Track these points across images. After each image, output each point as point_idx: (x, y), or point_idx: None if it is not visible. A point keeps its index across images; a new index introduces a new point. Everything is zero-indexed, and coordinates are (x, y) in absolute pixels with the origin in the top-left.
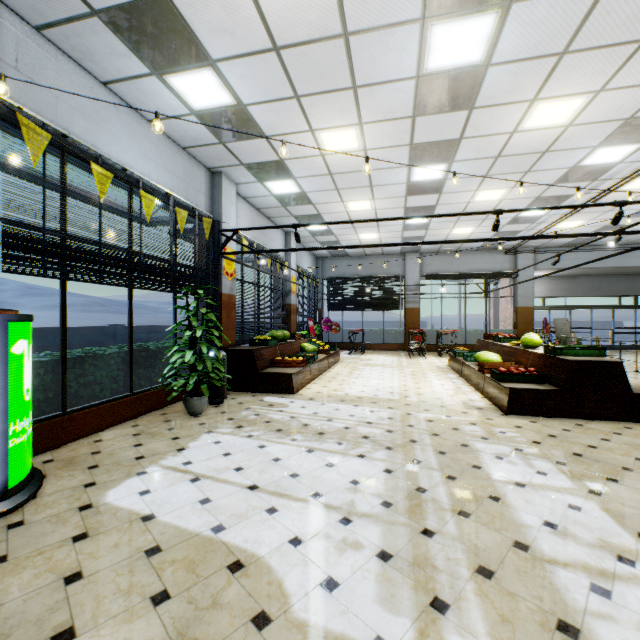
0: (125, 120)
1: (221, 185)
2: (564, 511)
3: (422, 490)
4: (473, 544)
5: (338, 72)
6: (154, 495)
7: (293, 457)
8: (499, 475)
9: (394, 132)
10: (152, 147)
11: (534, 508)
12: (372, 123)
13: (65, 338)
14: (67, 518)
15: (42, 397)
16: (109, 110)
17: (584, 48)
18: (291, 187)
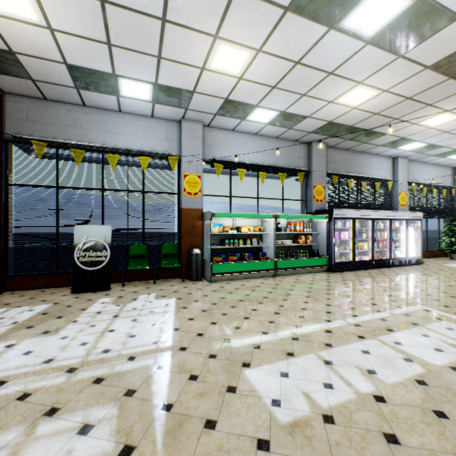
0: (426, 168)
1: None
2: None
3: None
4: None
5: None
6: None
7: None
8: None
9: None
10: (433, 172)
11: None
12: None
13: None
14: (437, 265)
15: None
16: (423, 168)
17: None
18: None
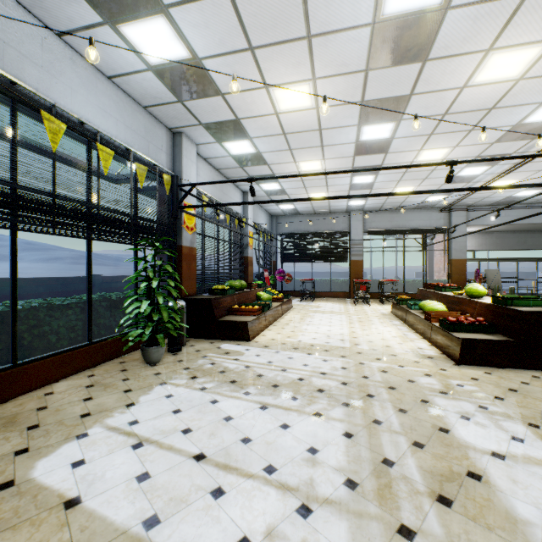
0: (82, 74)
1: (181, 144)
2: None
3: (389, 463)
4: None
5: (292, 18)
6: (87, 467)
7: (246, 415)
8: (471, 442)
9: (346, 88)
10: (111, 103)
11: (526, 492)
12: (325, 78)
13: (15, 289)
14: None
15: None
16: (65, 62)
17: None
18: (247, 147)
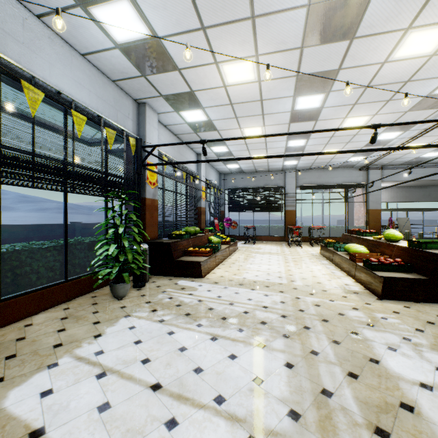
0: (59, 51)
1: (145, 113)
2: None
3: (328, 393)
4: None
5: (239, 0)
6: (54, 397)
7: (198, 346)
8: (400, 372)
9: (284, 63)
10: (85, 77)
11: None
12: (266, 55)
13: None
14: None
15: None
16: (43, 40)
17: None
18: (200, 116)
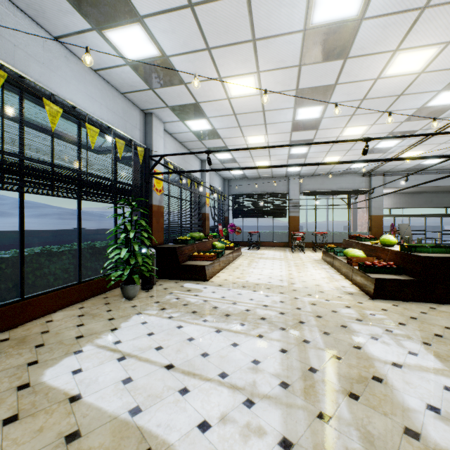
0: (74, 68)
1: (152, 123)
2: (442, 393)
3: (314, 370)
4: (367, 431)
5: (241, 26)
6: (84, 374)
7: (204, 337)
8: (377, 355)
9: (284, 79)
10: (97, 91)
11: (414, 390)
12: (267, 71)
13: (23, 239)
14: (4, 398)
15: (3, 286)
16: (60, 59)
17: (442, 2)
18: (205, 125)
